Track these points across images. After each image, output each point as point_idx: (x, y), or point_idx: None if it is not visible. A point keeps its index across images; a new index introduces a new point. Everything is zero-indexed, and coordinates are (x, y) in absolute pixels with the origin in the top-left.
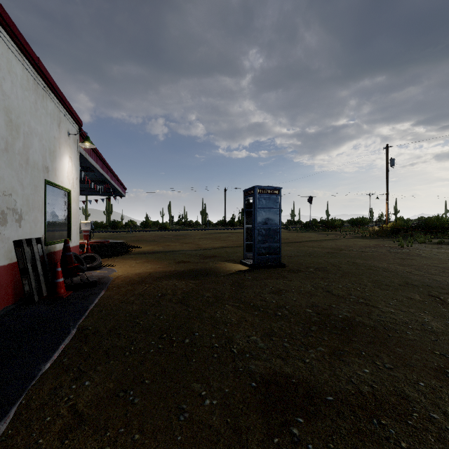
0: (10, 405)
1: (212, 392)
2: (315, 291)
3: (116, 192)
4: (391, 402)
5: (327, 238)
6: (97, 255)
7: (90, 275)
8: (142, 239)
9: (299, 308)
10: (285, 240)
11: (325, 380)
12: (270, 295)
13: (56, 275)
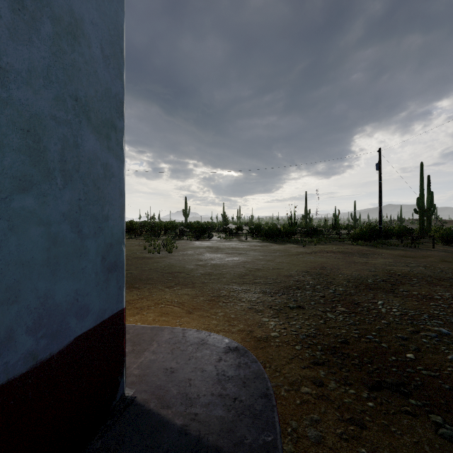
0: None
1: None
2: None
3: None
4: None
5: None
6: None
7: None
8: None
9: None
10: None
11: None
12: None
13: None
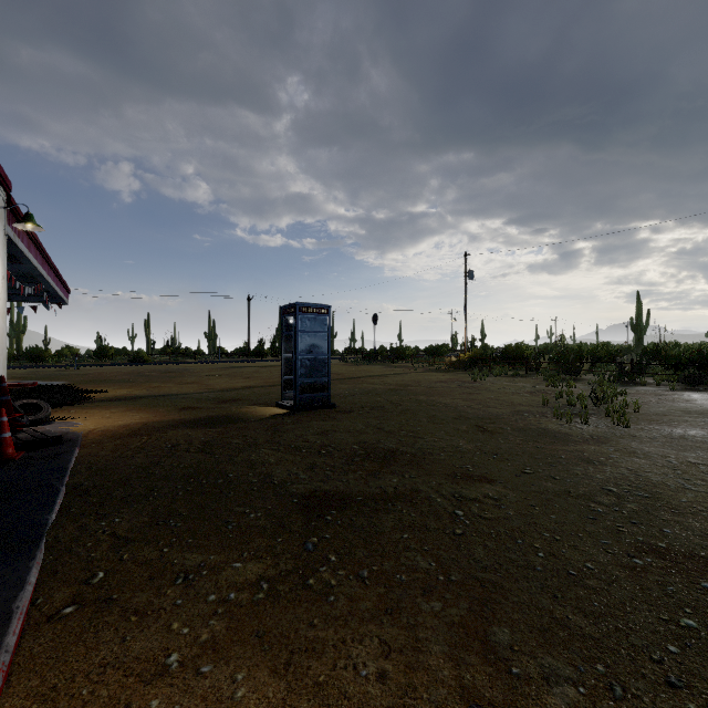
0: (35, 543)
1: (256, 510)
2: (366, 429)
3: (49, 296)
4: (406, 494)
5: (394, 373)
6: (44, 402)
7: (45, 430)
8: (102, 379)
9: (346, 445)
10: (339, 375)
11: (359, 489)
12: (314, 436)
13: (0, 427)
